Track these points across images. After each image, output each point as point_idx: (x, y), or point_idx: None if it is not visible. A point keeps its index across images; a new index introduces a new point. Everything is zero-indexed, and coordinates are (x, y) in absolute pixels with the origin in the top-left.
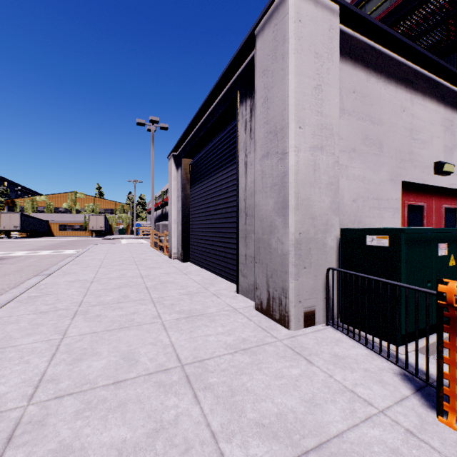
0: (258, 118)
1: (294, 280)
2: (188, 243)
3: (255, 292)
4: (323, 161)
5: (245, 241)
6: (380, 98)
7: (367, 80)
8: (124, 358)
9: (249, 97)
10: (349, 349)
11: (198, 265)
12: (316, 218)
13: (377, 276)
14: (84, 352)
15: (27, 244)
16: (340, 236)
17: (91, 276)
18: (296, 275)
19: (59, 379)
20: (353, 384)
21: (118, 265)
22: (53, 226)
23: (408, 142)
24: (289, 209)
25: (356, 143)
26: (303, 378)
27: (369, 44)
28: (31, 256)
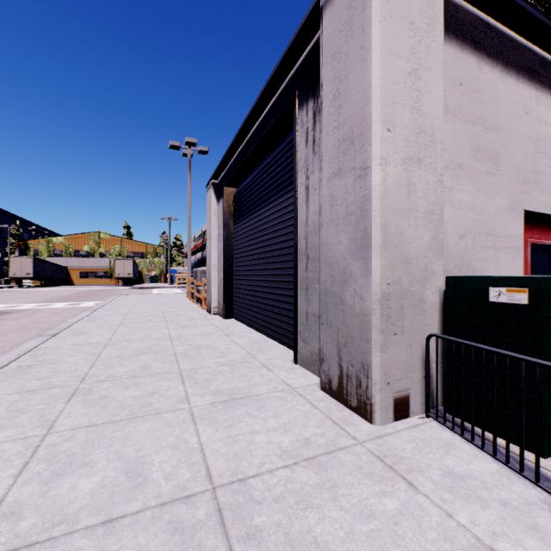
0: (326, 122)
1: (380, 352)
2: (231, 295)
3: (320, 365)
4: (421, 180)
5: (306, 294)
6: (496, 94)
7: (478, 68)
8: (128, 473)
9: (312, 97)
10: (469, 461)
11: (243, 323)
12: (411, 262)
13: (507, 349)
14: (71, 460)
15: (39, 295)
16: (445, 288)
17: (106, 338)
18: (383, 344)
19: (21, 513)
20: (491, 534)
21: (143, 322)
22: (73, 273)
23: (533, 157)
24: (372, 249)
25: (464, 157)
26: (406, 518)
27: (481, 18)
28: (40, 310)
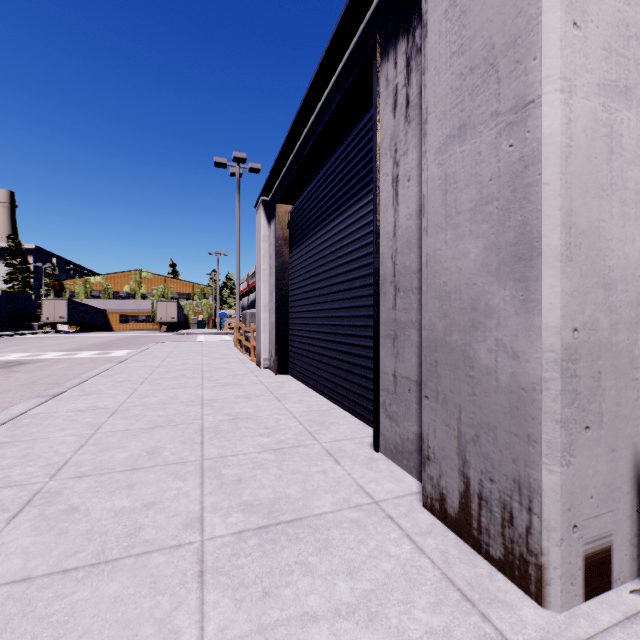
0: (434, 52)
1: (560, 465)
2: (285, 344)
3: (423, 466)
4: (631, 129)
5: (393, 345)
6: None
7: None
8: None
9: (404, 34)
10: None
11: (301, 381)
12: (614, 287)
13: None
14: None
15: (70, 341)
16: None
17: (118, 400)
18: (565, 450)
19: None
20: None
21: (174, 378)
22: (112, 317)
23: None
24: (543, 260)
25: None
26: None
27: None
28: (62, 360)
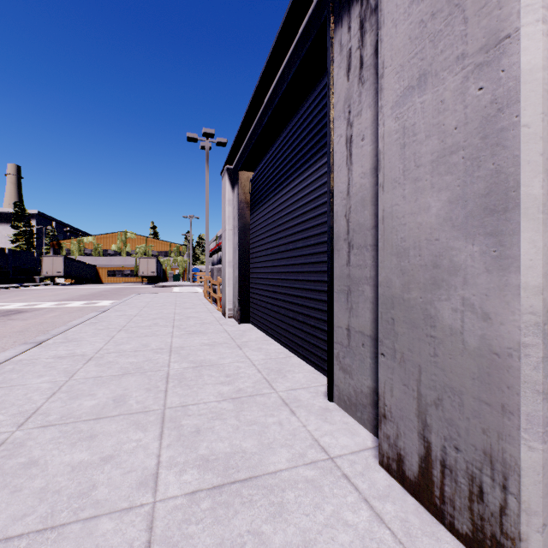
0: (390, 4)
1: (542, 441)
2: (247, 296)
3: (379, 424)
4: None
5: (347, 300)
6: None
7: None
8: None
9: None
10: None
11: (261, 329)
12: None
13: None
14: None
15: (65, 293)
16: None
17: (95, 347)
18: (547, 424)
19: None
20: None
21: (148, 326)
22: (102, 271)
23: None
24: (522, 211)
25: None
26: None
27: None
28: (55, 309)
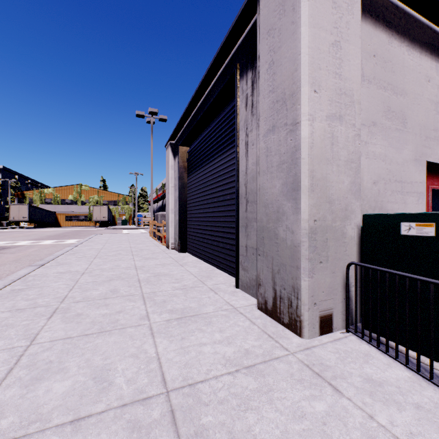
0: (262, 87)
1: (308, 277)
2: (185, 233)
3: (258, 289)
4: (342, 134)
5: (245, 231)
6: (404, 64)
7: (389, 43)
8: (95, 378)
9: (250, 68)
10: (384, 369)
11: (195, 255)
12: (334, 202)
13: (417, 274)
14: (48, 367)
15: (33, 234)
16: (362, 224)
17: (83, 267)
18: (310, 271)
19: (3, 412)
20: (408, 433)
21: (114, 255)
22: (60, 217)
23: (434, 117)
24: (302, 191)
25: (377, 116)
26: (333, 419)
27: (391, 1)
28: (32, 246)
